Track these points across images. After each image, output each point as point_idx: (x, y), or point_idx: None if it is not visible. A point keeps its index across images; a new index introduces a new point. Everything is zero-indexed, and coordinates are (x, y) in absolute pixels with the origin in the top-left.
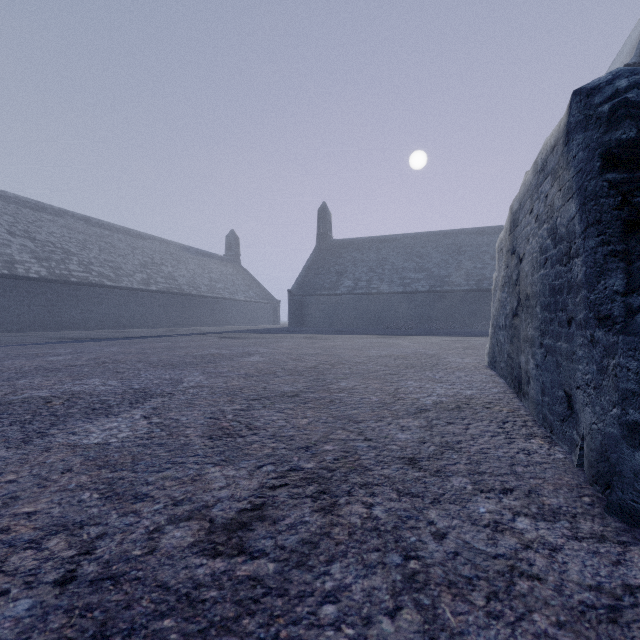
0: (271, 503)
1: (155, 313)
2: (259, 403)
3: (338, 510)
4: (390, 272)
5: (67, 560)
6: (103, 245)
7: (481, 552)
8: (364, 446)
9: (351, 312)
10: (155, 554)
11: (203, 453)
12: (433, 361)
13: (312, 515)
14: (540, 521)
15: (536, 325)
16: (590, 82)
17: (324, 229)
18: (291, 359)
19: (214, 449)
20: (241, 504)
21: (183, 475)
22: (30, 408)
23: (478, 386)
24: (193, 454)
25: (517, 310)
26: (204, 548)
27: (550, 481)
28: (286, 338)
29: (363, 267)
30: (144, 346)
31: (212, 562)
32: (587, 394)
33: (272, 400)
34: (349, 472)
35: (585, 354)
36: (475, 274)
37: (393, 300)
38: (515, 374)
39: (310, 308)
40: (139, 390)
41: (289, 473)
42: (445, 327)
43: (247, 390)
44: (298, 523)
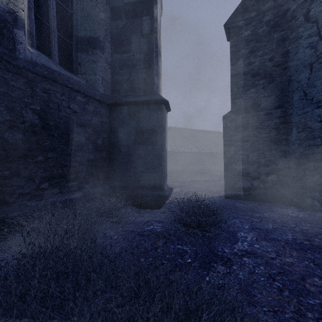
0: None
1: None
2: None
3: None
4: None
5: None
6: None
7: None
8: None
9: None
10: None
11: None
12: None
13: None
14: None
15: None
16: None
17: None
18: None
19: None
20: None
21: None
22: None
23: None
24: None
25: None
26: None
27: None
28: None
29: None
30: None
31: None
32: None
33: None
34: None
35: None
36: None
37: None
38: None
39: None
40: None
41: None
42: None
43: None
44: None
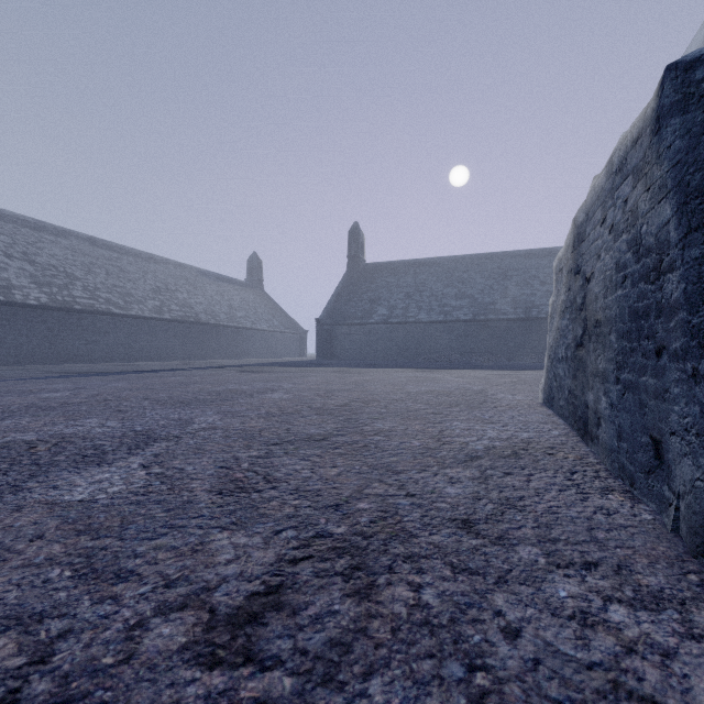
0: (291, 584)
1: (169, 344)
2: (280, 448)
3: (377, 594)
4: (429, 299)
5: (12, 673)
6: (111, 269)
7: (570, 659)
8: (406, 504)
9: (386, 343)
10: (132, 663)
11: (209, 513)
12: (480, 398)
13: (343, 601)
14: (640, 610)
15: (610, 356)
16: (689, 54)
17: (356, 251)
18: (319, 396)
19: (223, 508)
20: (252, 585)
21: (182, 544)
22: (9, 455)
23: (535, 428)
24: (197, 515)
25: (583, 339)
26: (199, 653)
27: (642, 551)
28: (314, 372)
29: (399, 293)
30: (154, 381)
31: (208, 676)
32: (686, 442)
33: (296, 445)
34: (389, 539)
35: (683, 392)
36: (523, 301)
37: (432, 330)
38: (579, 414)
39: (340, 339)
40: (141, 433)
41: (314, 541)
42: (490, 360)
43: (267, 432)
44: (325, 614)
